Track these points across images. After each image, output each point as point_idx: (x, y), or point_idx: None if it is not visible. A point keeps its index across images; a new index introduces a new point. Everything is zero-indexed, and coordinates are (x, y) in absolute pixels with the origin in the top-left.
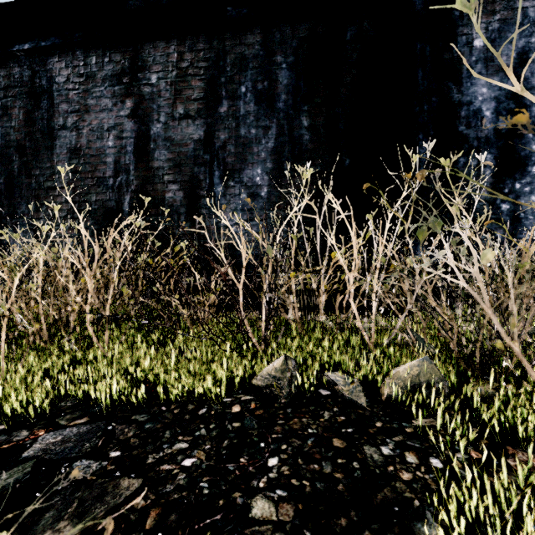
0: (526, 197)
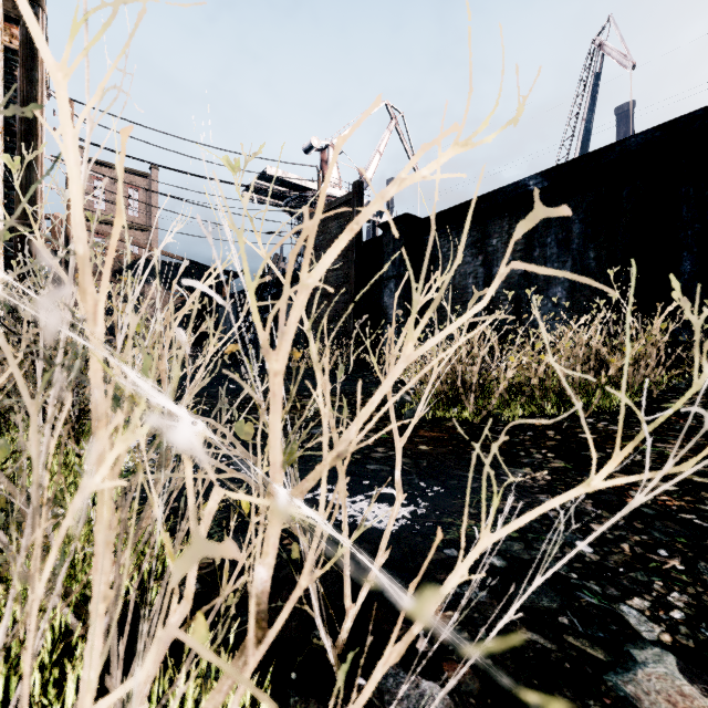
0: None
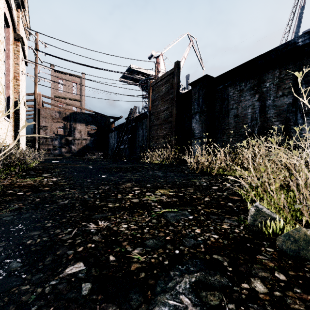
0: None
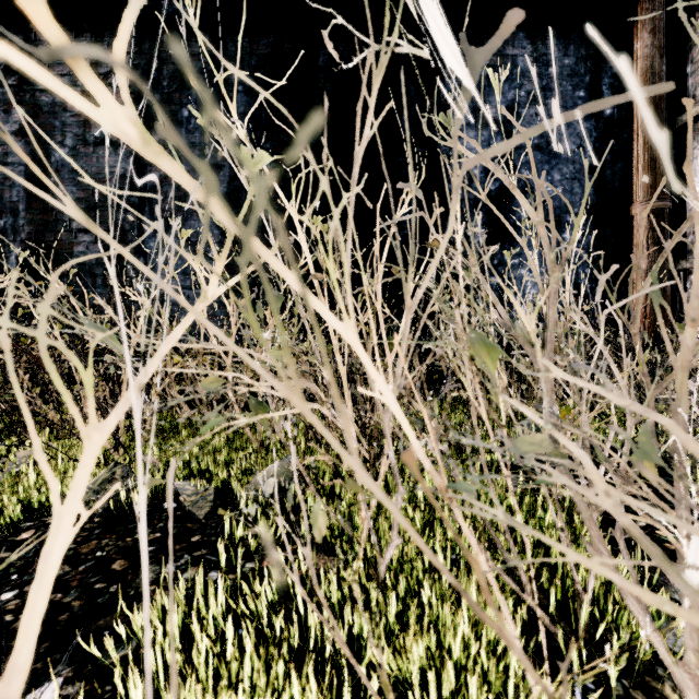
0: (515, 270)
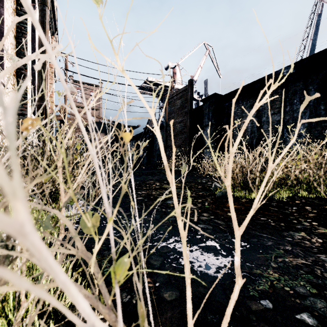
0: None
